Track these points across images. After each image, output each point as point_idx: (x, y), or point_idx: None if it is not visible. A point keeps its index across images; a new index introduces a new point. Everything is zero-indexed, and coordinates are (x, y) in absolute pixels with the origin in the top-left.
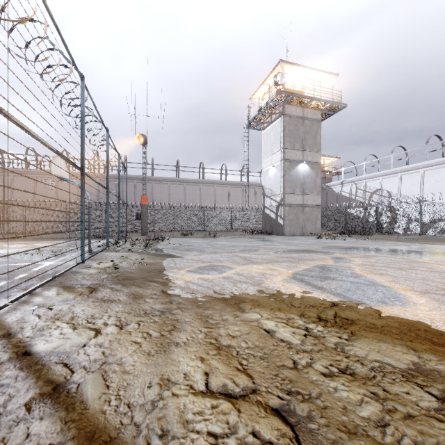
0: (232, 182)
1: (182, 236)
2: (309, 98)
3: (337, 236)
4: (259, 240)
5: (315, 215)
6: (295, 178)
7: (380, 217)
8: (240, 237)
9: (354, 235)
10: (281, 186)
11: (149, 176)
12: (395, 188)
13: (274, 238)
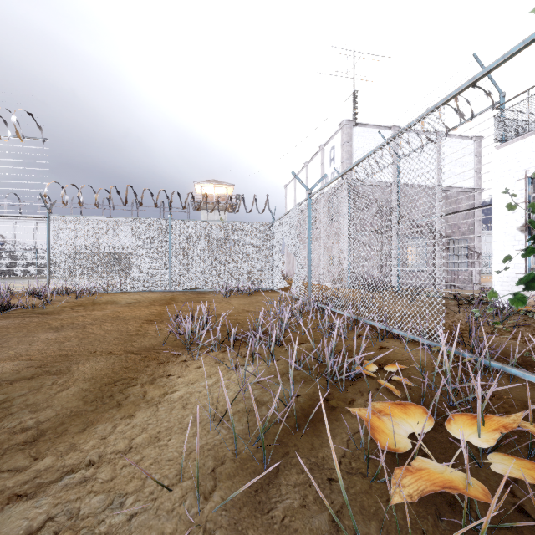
0: None
1: None
2: None
3: None
4: None
5: None
6: None
7: None
8: None
9: None
10: None
11: None
12: (10, 233)
13: None
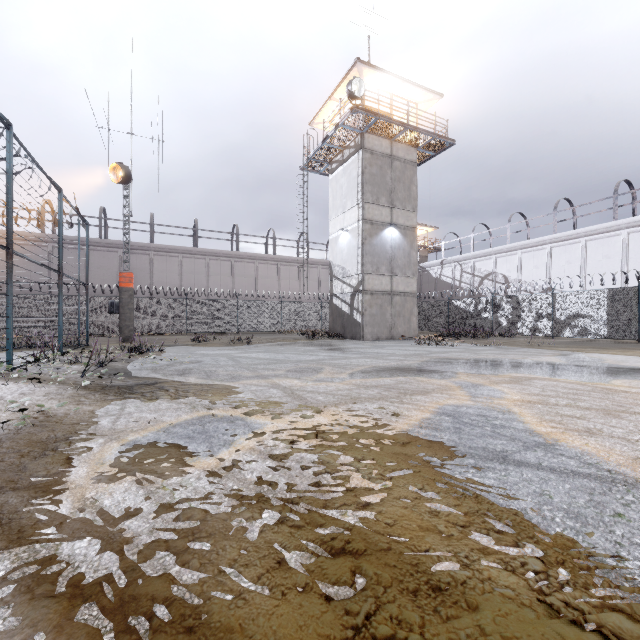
0: (284, 257)
1: (192, 343)
2: (401, 124)
3: (442, 340)
4: (324, 348)
5: (409, 307)
6: (379, 250)
7: (498, 311)
8: (292, 343)
9: (464, 338)
10: (359, 262)
11: (145, 244)
12: (513, 272)
13: (349, 344)
